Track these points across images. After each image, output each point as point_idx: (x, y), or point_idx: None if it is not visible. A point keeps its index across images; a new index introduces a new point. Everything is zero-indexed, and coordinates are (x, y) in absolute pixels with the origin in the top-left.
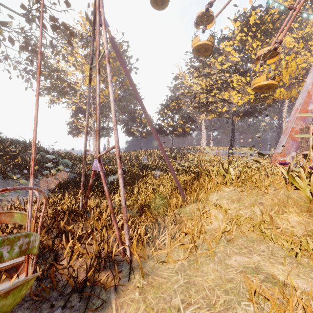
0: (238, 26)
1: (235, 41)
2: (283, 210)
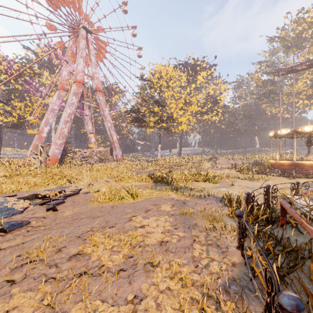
0: (4, 68)
1: (1, 77)
2: (0, 172)
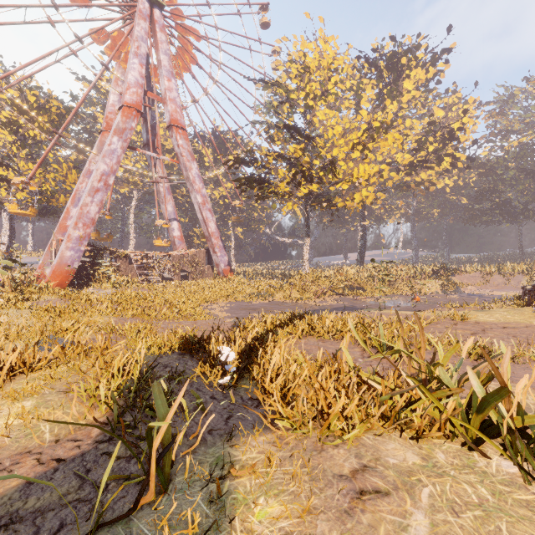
0: (6, 99)
1: (2, 117)
2: None
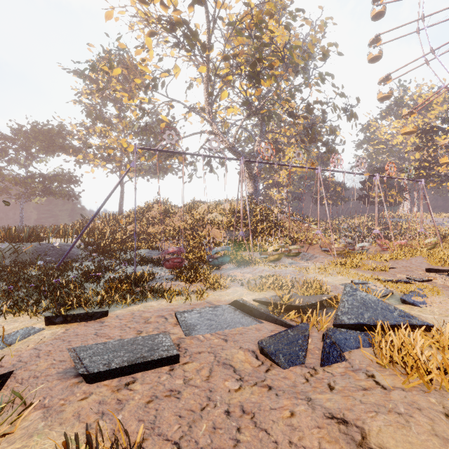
0: None
1: None
2: None
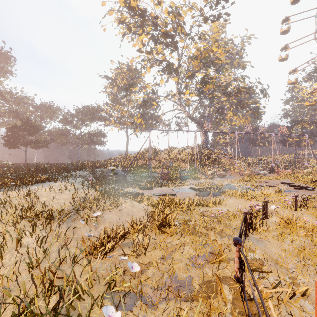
0: None
1: None
2: None
